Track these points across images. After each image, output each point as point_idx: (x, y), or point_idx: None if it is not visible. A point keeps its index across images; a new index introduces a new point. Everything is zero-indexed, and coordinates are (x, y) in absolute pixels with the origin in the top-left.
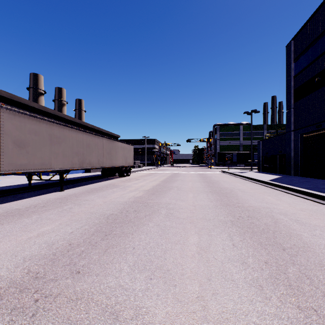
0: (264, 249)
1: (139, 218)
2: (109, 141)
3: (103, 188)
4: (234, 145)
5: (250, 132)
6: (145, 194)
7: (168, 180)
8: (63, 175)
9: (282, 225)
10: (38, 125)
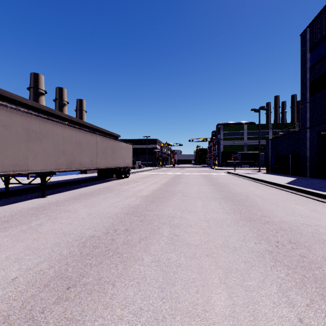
0: None
1: (130, 244)
2: (104, 139)
3: (95, 193)
4: (238, 145)
5: (255, 131)
6: (143, 202)
7: (170, 183)
8: (45, 179)
9: None
10: (9, 116)
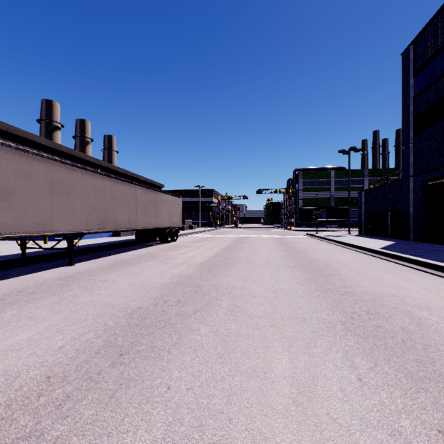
0: (423, 390)
1: (184, 315)
2: (145, 191)
3: (135, 260)
4: (323, 198)
5: (345, 179)
6: (197, 271)
7: (231, 248)
8: (72, 242)
9: (432, 331)
10: (31, 164)
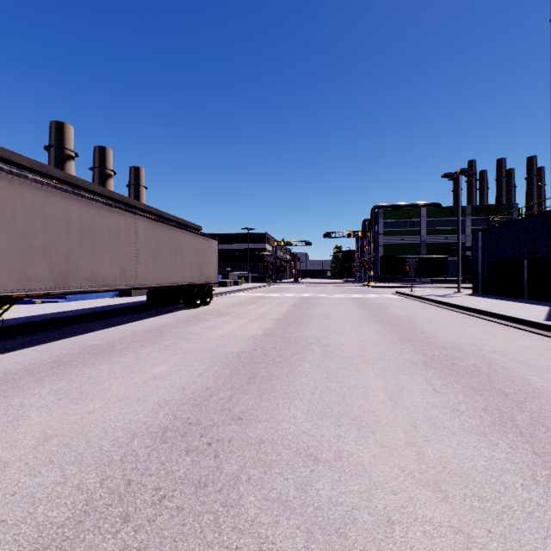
0: None
1: None
2: (155, 225)
3: (120, 344)
4: (411, 244)
5: (440, 219)
6: (226, 379)
7: (292, 317)
8: None
9: None
10: None
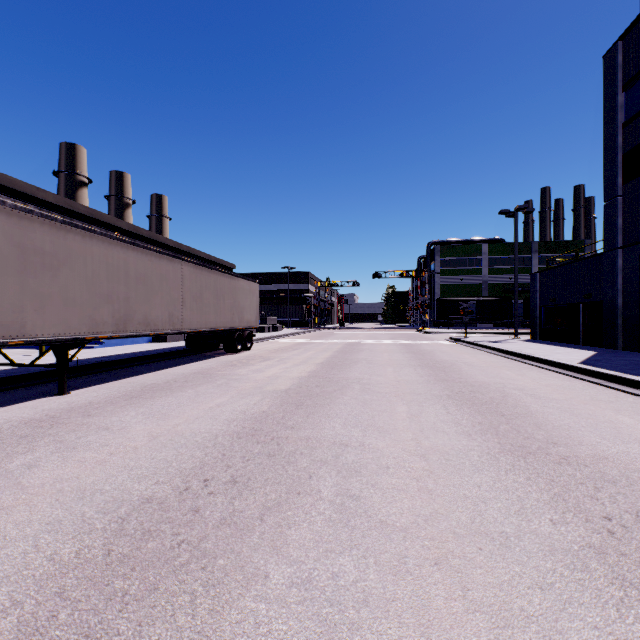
0: None
1: (238, 525)
2: (199, 270)
3: (176, 383)
4: (471, 284)
5: (504, 257)
6: (278, 406)
7: (336, 361)
8: (66, 354)
9: None
10: None
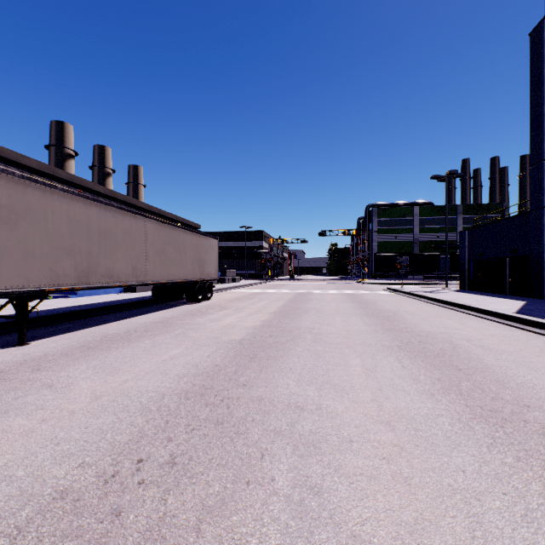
0: None
1: (165, 542)
2: (162, 227)
3: (135, 333)
4: (404, 242)
5: (433, 218)
6: (231, 359)
7: (288, 310)
8: (25, 306)
9: None
10: None
